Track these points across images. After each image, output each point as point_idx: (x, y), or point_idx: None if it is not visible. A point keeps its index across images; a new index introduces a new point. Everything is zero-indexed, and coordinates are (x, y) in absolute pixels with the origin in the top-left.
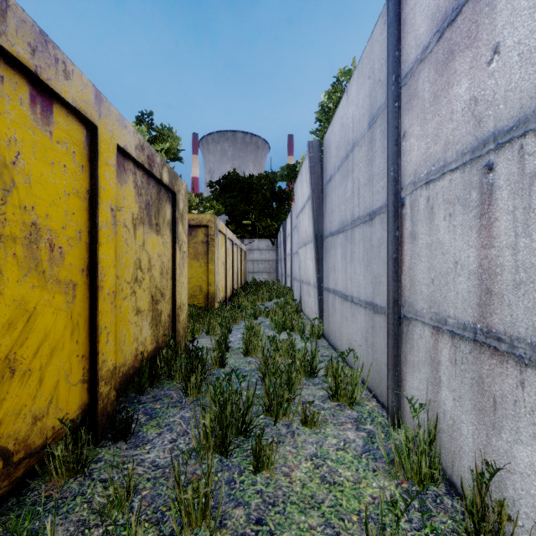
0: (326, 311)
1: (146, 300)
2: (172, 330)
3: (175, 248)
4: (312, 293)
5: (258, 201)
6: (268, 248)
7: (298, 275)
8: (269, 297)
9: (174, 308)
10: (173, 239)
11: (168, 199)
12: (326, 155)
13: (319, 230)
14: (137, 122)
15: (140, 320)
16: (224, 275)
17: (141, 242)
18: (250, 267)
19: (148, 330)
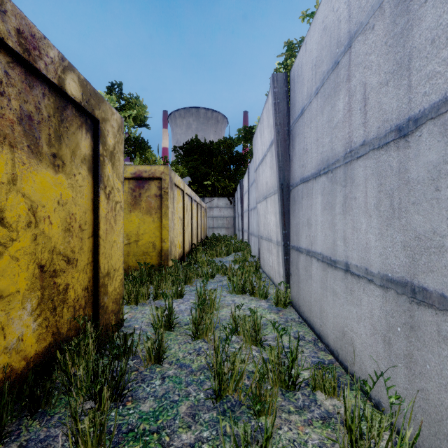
0: (294, 274)
1: (21, 274)
2: (94, 307)
3: (98, 195)
4: (275, 251)
5: (217, 164)
6: (226, 206)
7: (256, 231)
8: (227, 252)
9: (96, 277)
10: (95, 182)
11: (85, 126)
12: (294, 87)
13: (285, 179)
14: (108, 92)
15: (0, 311)
16: (181, 231)
17: (3, 176)
18: (210, 223)
19: (29, 322)
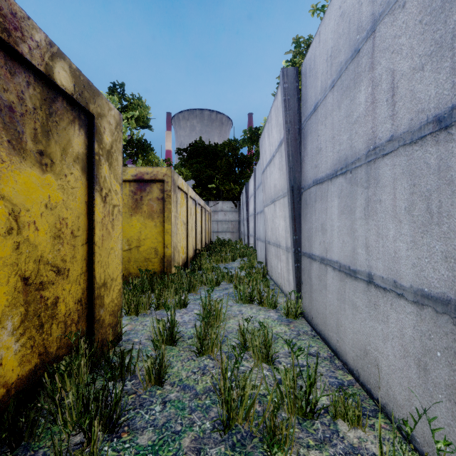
0: (306, 283)
1: None
2: (89, 321)
3: (92, 198)
4: (284, 257)
5: (222, 166)
6: (231, 209)
7: (263, 236)
8: (232, 257)
9: (91, 288)
10: (90, 184)
11: (78, 122)
12: (306, 82)
13: (296, 180)
14: (110, 92)
15: None
16: (184, 236)
17: None
18: (215, 227)
19: (10, 343)
